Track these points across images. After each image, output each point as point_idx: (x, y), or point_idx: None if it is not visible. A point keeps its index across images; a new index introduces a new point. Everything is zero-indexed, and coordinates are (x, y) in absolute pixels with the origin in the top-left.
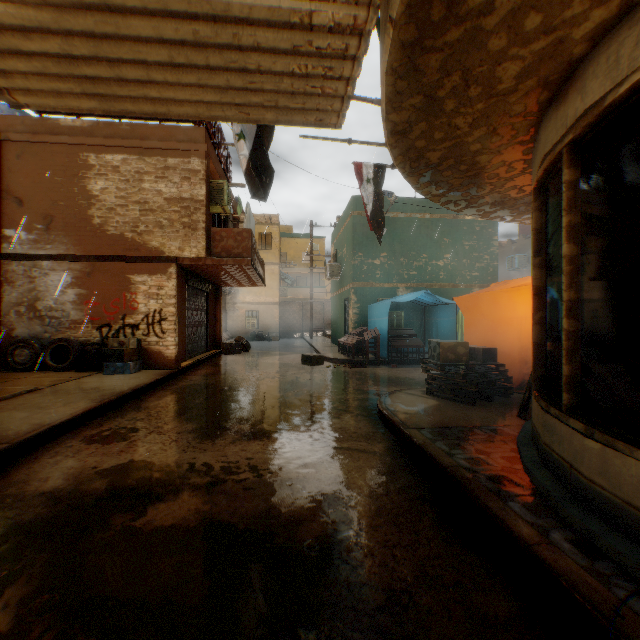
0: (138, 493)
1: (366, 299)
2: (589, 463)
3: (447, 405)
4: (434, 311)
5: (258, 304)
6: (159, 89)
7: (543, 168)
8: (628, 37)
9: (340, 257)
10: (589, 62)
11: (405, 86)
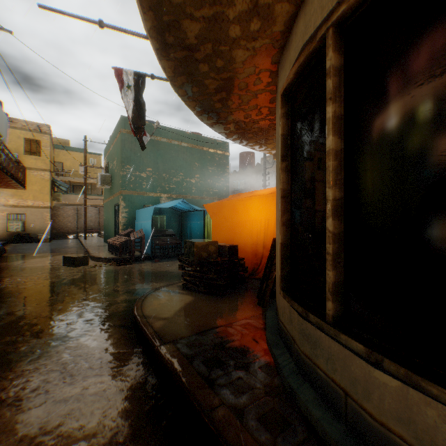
0: None
1: (134, 205)
2: (382, 402)
3: (201, 300)
4: (188, 216)
5: (26, 207)
6: None
7: (300, 63)
8: None
9: (111, 168)
10: None
11: None
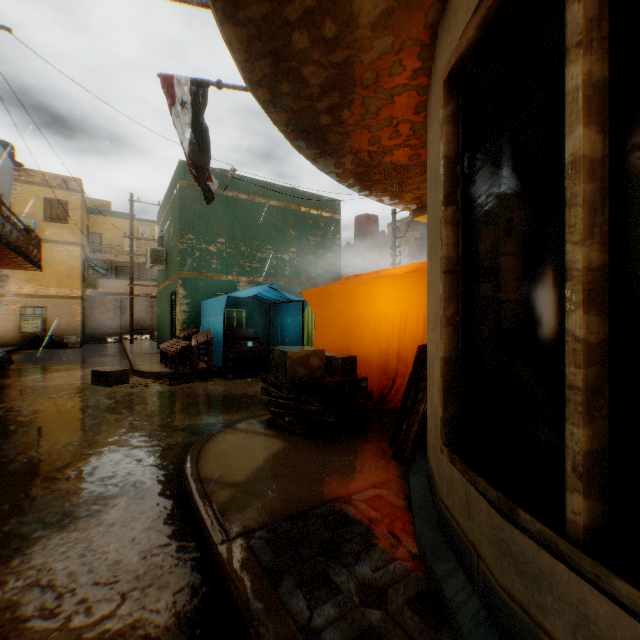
0: None
1: (199, 293)
2: None
3: (297, 448)
4: (279, 309)
5: (47, 297)
6: None
7: (492, 0)
8: None
9: (167, 240)
10: None
11: None
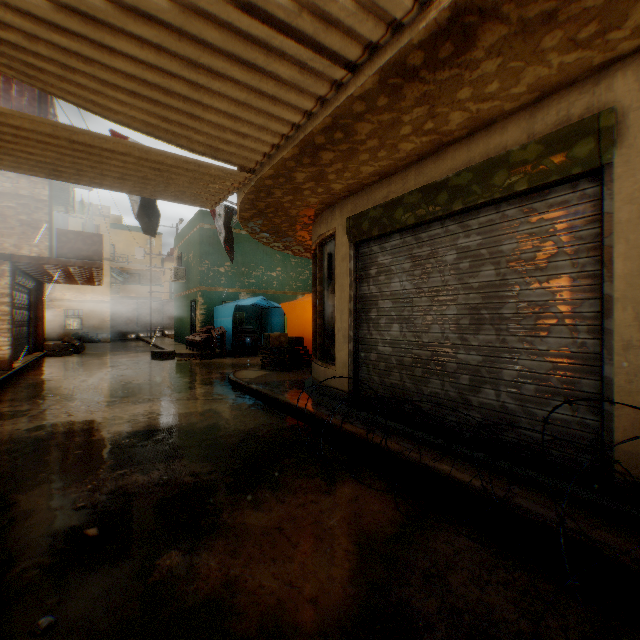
0: (78, 431)
1: (212, 301)
2: (322, 376)
3: (274, 373)
4: (269, 313)
5: (84, 302)
6: (104, 180)
7: (313, 247)
8: (330, 216)
9: (186, 261)
10: (322, 216)
11: (249, 207)
